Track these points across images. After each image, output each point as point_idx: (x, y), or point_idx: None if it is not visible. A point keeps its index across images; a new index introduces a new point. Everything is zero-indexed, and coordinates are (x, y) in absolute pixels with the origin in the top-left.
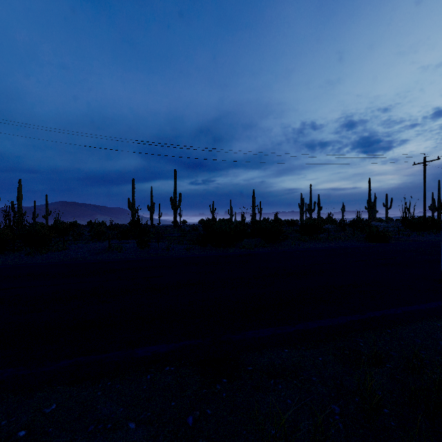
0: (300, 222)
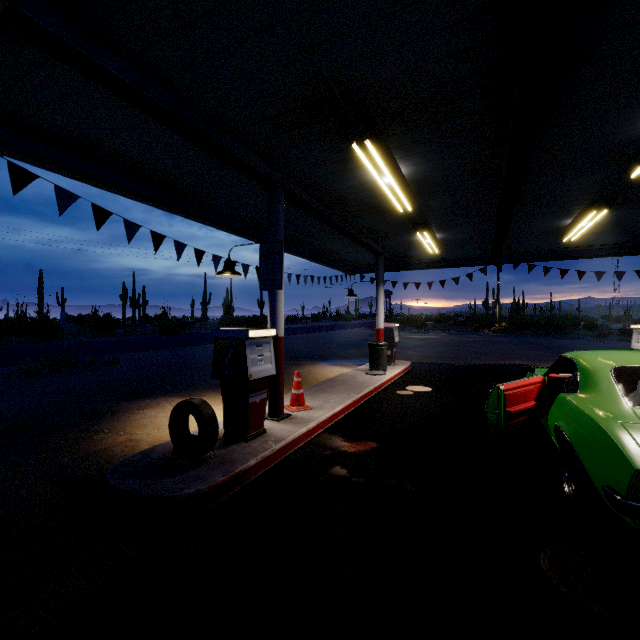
0: (123, 319)
